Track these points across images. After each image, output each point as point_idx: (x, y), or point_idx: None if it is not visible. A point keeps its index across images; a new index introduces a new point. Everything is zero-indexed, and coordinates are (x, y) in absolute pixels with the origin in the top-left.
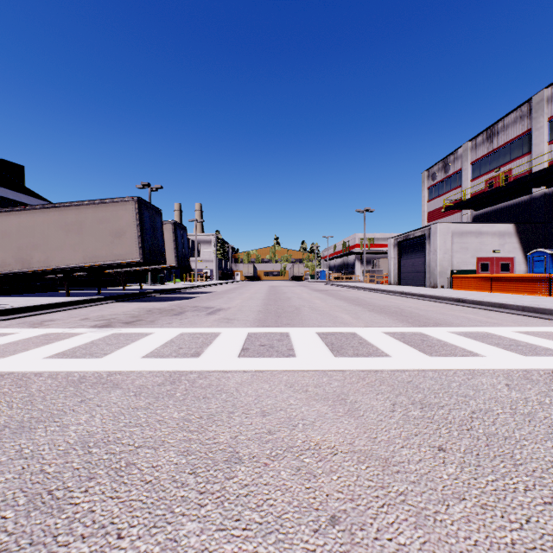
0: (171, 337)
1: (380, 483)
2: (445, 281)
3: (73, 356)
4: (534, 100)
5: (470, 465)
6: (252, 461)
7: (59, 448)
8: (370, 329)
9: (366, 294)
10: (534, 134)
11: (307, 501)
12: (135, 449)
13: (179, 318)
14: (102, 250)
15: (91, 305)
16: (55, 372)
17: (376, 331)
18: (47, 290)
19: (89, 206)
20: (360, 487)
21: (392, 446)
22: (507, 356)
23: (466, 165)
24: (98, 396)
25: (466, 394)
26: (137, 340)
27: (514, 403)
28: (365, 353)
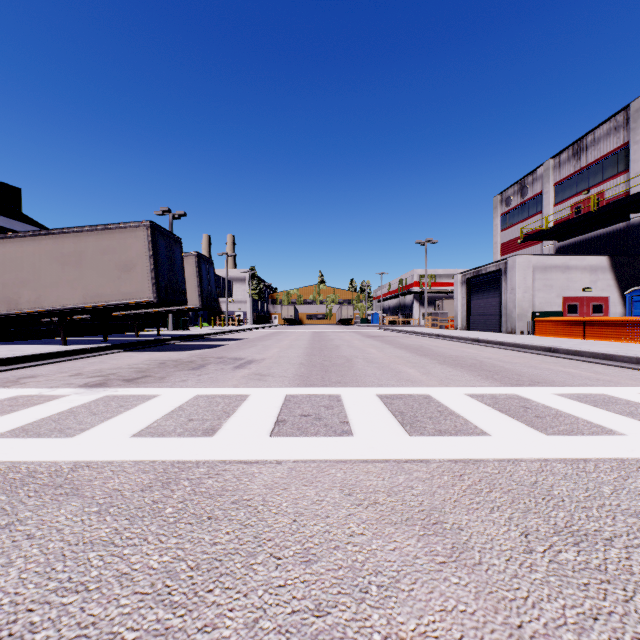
0: (181, 402)
1: None
2: (525, 325)
3: (35, 433)
4: (632, 107)
5: None
6: None
7: None
8: (448, 390)
9: (431, 341)
10: (632, 148)
11: None
12: None
13: (197, 373)
14: (106, 287)
15: (91, 355)
16: None
17: (456, 393)
18: (48, 336)
19: (90, 233)
20: None
21: None
22: None
23: (547, 187)
24: (37, 513)
25: (635, 511)
26: (134, 406)
27: None
28: (452, 429)
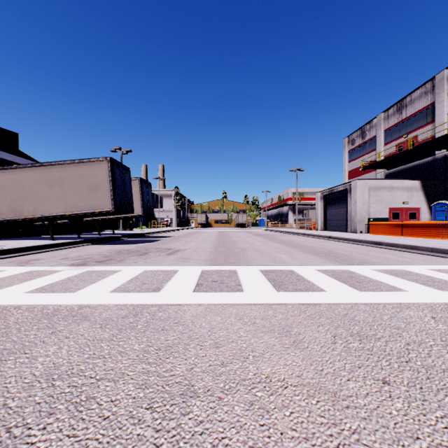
0: (136, 274)
1: (332, 419)
2: (363, 227)
3: (51, 291)
4: (436, 79)
5: (416, 399)
6: (207, 395)
7: (24, 380)
8: (305, 267)
9: (299, 238)
10: (436, 106)
11: (262, 440)
12: (96, 382)
13: (143, 258)
14: (80, 201)
15: (71, 247)
16: (33, 306)
17: (310, 269)
18: (37, 235)
19: (70, 165)
20: (313, 424)
21: (339, 379)
22: (427, 291)
23: (379, 132)
24: (67, 328)
25: (398, 326)
26: (107, 276)
27: (443, 335)
28: (303, 288)
